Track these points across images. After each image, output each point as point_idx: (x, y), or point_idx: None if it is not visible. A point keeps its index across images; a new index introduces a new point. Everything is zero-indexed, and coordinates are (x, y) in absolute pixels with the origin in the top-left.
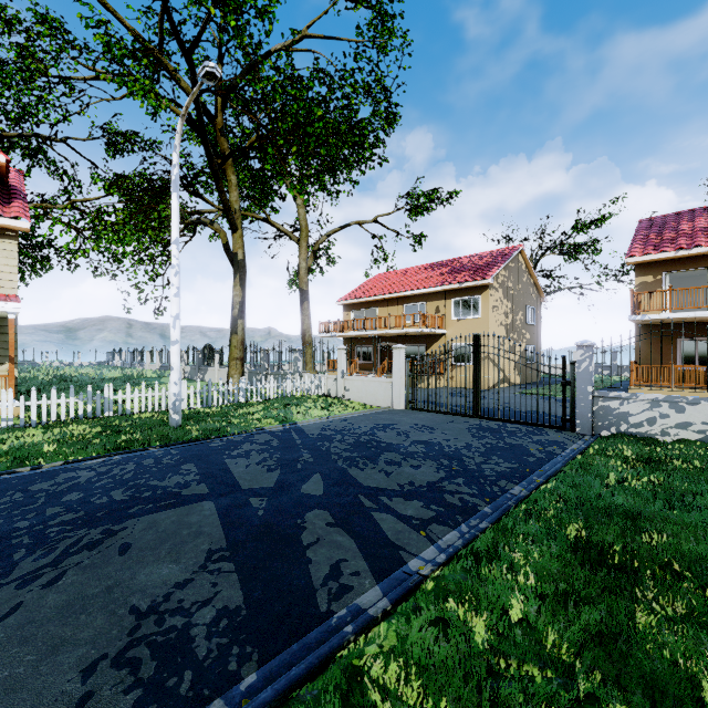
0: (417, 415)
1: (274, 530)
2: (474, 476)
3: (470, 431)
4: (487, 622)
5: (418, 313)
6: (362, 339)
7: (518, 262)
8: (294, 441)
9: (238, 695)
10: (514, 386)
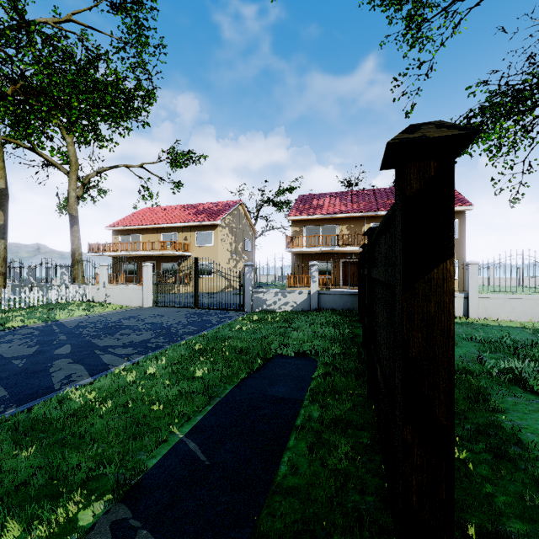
0: (158, 309)
1: (31, 370)
2: (171, 335)
3: (186, 315)
4: (137, 376)
5: (170, 241)
6: (128, 257)
7: (239, 211)
8: (54, 331)
9: (5, 415)
10: (217, 288)
